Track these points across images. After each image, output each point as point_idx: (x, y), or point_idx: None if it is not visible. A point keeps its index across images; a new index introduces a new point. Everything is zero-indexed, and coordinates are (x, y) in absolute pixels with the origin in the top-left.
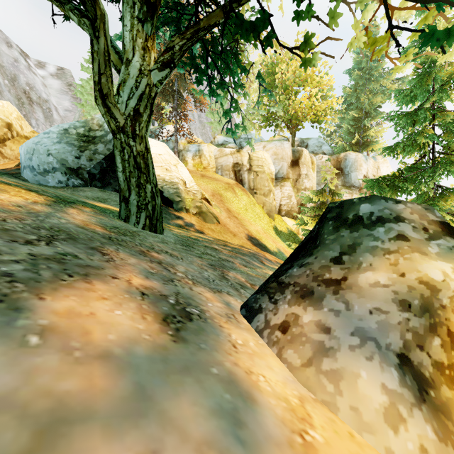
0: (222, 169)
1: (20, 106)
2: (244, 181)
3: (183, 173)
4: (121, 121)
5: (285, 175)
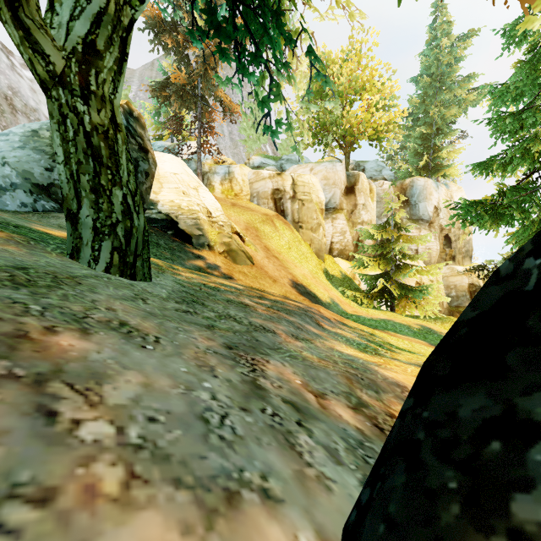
0: (258, 197)
1: None
2: (286, 212)
3: (206, 199)
4: (58, 62)
5: (338, 205)
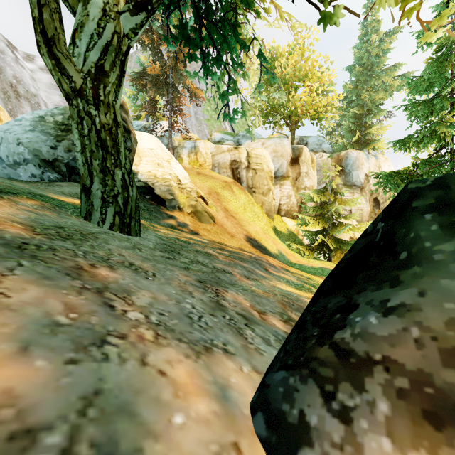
0: (219, 167)
1: (6, 100)
2: (242, 179)
3: (177, 169)
4: (78, 81)
5: (285, 173)
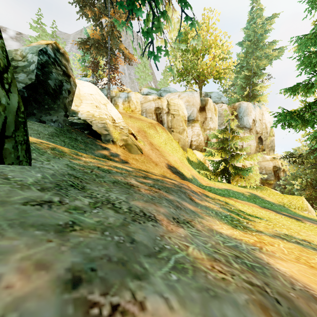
0: (146, 112)
1: None
2: (163, 121)
3: (112, 111)
4: None
5: (195, 118)
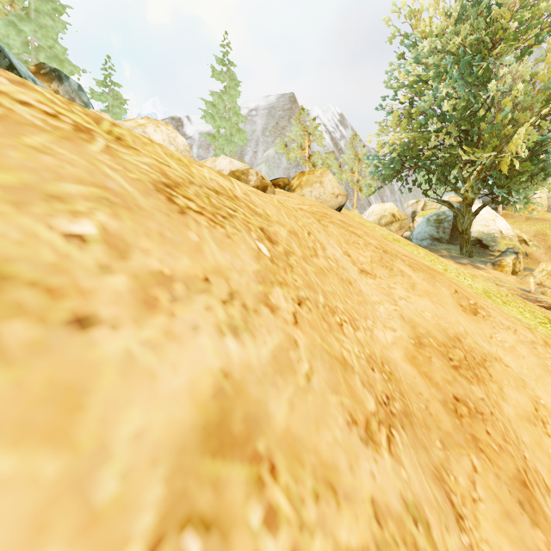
0: None
1: (378, 191)
2: None
3: (500, 225)
4: (462, 231)
5: None
